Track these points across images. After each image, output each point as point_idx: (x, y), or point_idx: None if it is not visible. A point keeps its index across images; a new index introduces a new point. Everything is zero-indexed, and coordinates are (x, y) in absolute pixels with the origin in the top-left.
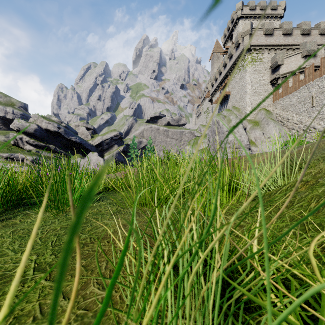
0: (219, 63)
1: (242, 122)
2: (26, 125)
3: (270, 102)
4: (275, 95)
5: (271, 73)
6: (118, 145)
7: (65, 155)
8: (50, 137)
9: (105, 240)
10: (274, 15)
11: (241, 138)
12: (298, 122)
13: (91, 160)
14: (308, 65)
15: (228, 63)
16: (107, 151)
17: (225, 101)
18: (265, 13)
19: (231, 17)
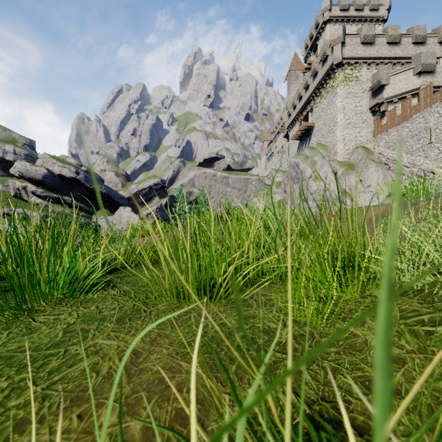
0: (298, 84)
1: (332, 165)
2: (32, 169)
3: (370, 138)
4: (377, 128)
5: (371, 97)
6: (160, 197)
7: (86, 210)
8: (64, 186)
9: (76, 409)
10: (374, 18)
11: (331, 187)
12: (410, 165)
13: (122, 218)
14: (423, 85)
15: (311, 83)
16: (144, 205)
17: (307, 137)
18: (362, 15)
19: (315, 20)
